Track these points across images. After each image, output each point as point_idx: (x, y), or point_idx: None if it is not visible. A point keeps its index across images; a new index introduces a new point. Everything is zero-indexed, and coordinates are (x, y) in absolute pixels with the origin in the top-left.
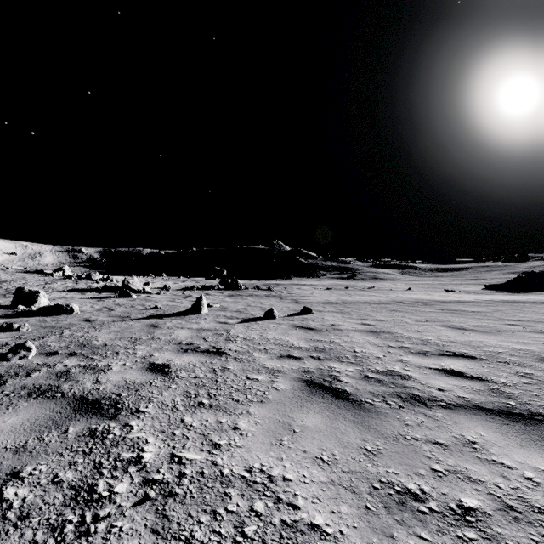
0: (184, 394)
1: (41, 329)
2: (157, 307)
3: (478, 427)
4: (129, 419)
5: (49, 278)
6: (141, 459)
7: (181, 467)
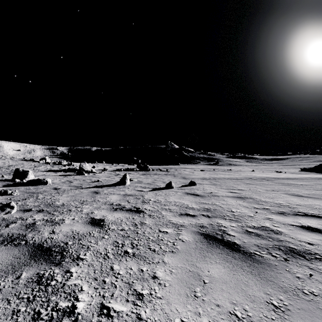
0: (113, 244)
1: (25, 194)
2: (99, 180)
3: None
4: (70, 266)
5: (37, 163)
6: (74, 309)
7: (109, 320)
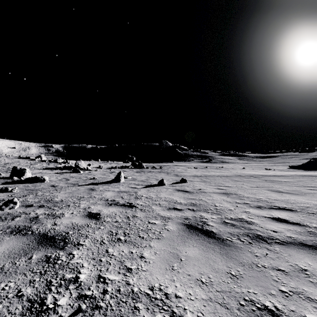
0: (108, 233)
1: (25, 191)
2: (94, 178)
3: (305, 258)
4: (72, 249)
5: (33, 161)
6: (78, 279)
7: (105, 285)
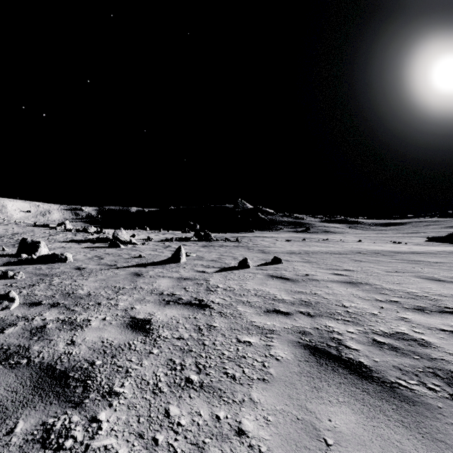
0: (167, 364)
1: (34, 277)
2: (141, 256)
3: None
4: (98, 407)
5: (53, 231)
6: None
7: None
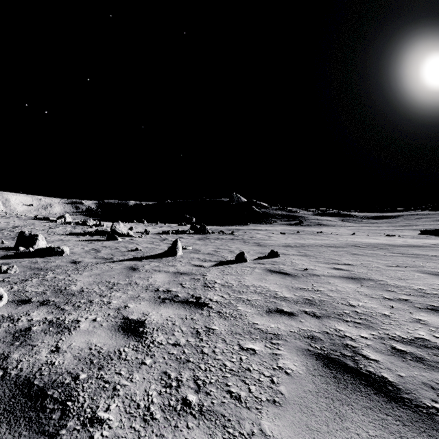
0: (161, 379)
1: (28, 271)
2: (138, 249)
3: None
4: None
5: (53, 224)
6: None
7: None
